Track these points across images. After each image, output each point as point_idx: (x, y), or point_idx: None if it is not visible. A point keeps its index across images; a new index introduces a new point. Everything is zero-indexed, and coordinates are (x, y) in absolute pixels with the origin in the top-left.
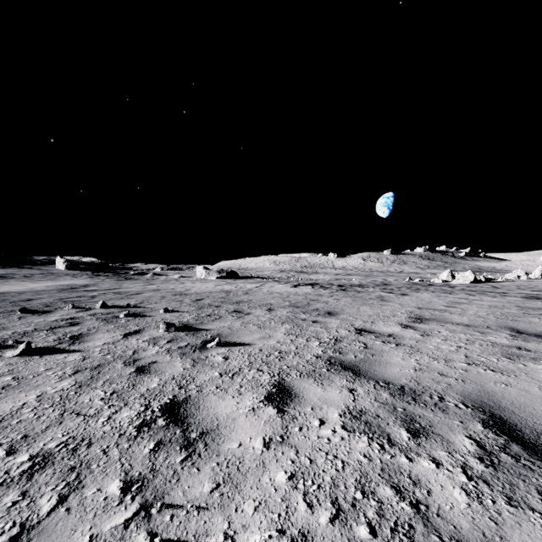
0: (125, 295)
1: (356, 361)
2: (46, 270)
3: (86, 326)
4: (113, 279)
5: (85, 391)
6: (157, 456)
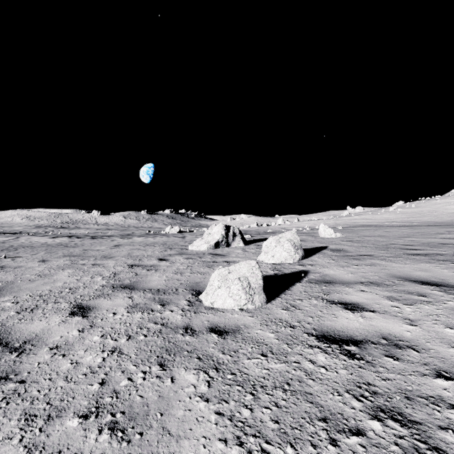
0: None
1: (76, 255)
2: None
3: None
4: None
5: None
6: (4, 270)
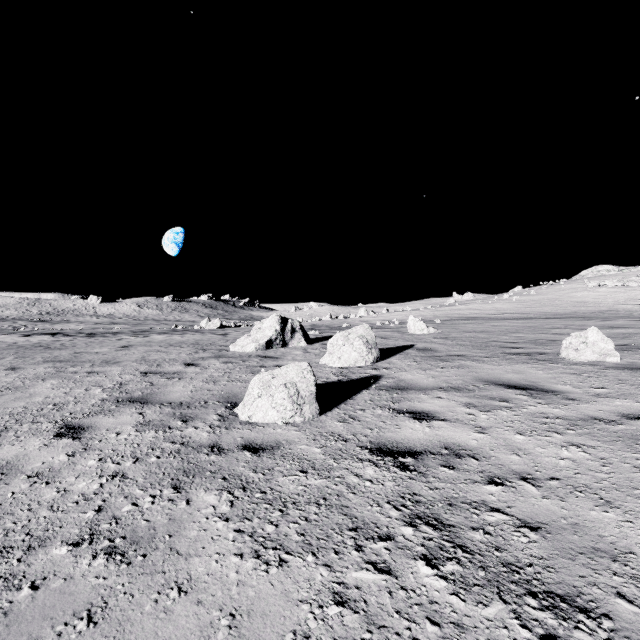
0: None
1: (63, 359)
2: None
3: None
4: None
5: None
6: None
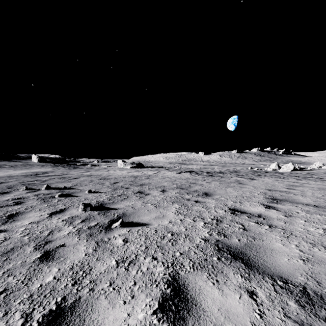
0: (67, 179)
1: (241, 246)
2: (25, 162)
3: (26, 205)
4: (66, 168)
5: None
6: None
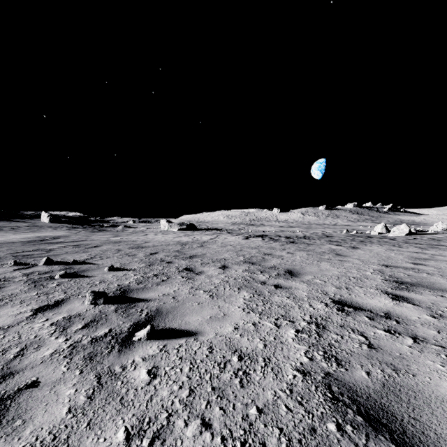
0: (83, 248)
1: (377, 390)
2: (32, 223)
3: (3, 293)
4: (88, 231)
5: None
6: None
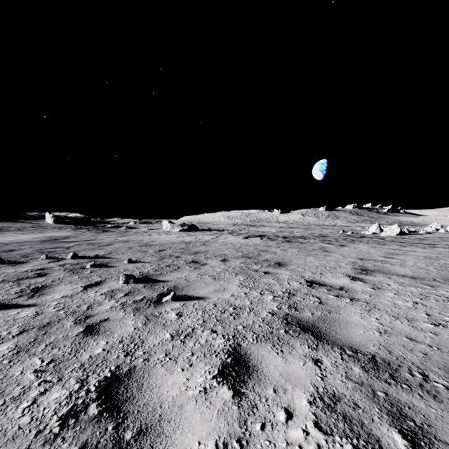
0: (97, 246)
1: (313, 319)
2: (36, 224)
3: (52, 277)
4: (92, 232)
5: (21, 359)
6: None
